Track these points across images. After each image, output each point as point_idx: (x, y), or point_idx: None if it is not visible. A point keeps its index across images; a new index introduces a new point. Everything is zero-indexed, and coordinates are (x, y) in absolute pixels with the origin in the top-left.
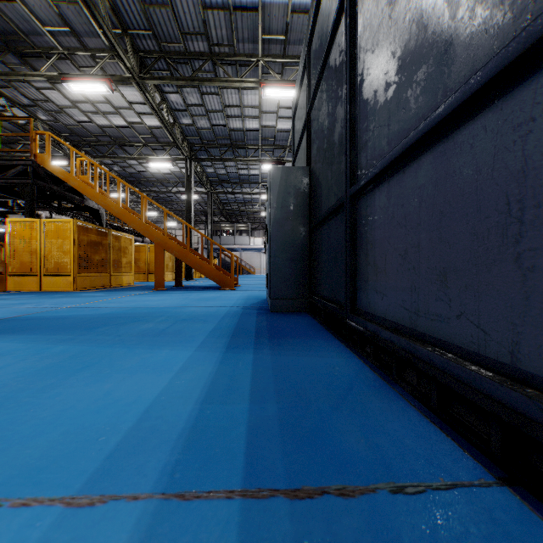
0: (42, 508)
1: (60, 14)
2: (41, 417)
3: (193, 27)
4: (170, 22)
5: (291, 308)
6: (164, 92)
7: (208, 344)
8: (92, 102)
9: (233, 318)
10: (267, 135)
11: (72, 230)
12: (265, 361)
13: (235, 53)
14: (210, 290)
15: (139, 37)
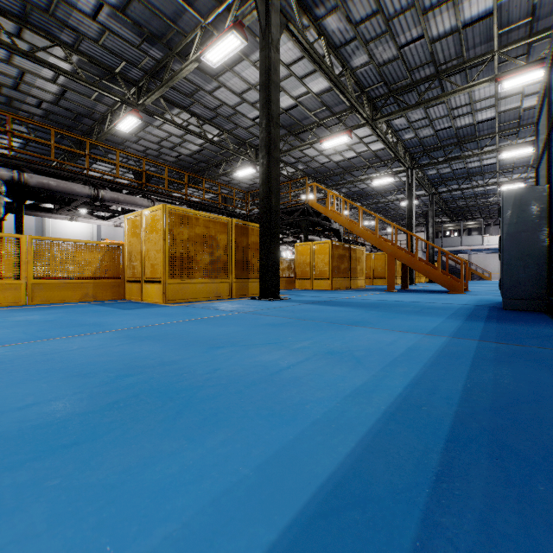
0: (419, 334)
1: (321, 101)
2: (396, 324)
3: (419, 61)
4: (399, 67)
5: (525, 307)
6: (389, 120)
7: (452, 317)
8: (332, 147)
9: (467, 310)
10: (507, 119)
11: (330, 248)
12: (491, 325)
13: (464, 61)
14: (438, 293)
15: (372, 90)
